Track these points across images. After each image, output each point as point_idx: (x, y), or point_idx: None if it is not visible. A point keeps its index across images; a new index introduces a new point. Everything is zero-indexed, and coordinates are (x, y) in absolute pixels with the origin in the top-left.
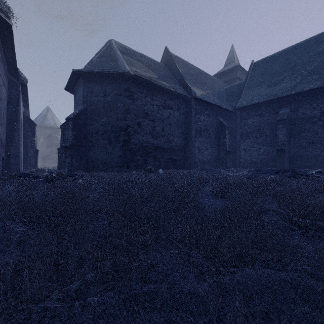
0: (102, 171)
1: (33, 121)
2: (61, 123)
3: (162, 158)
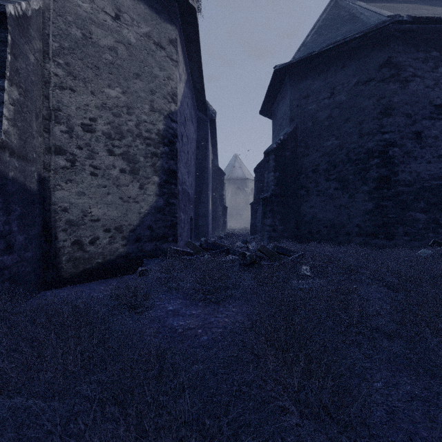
0: (326, 241)
1: (221, 170)
2: (249, 172)
3: None
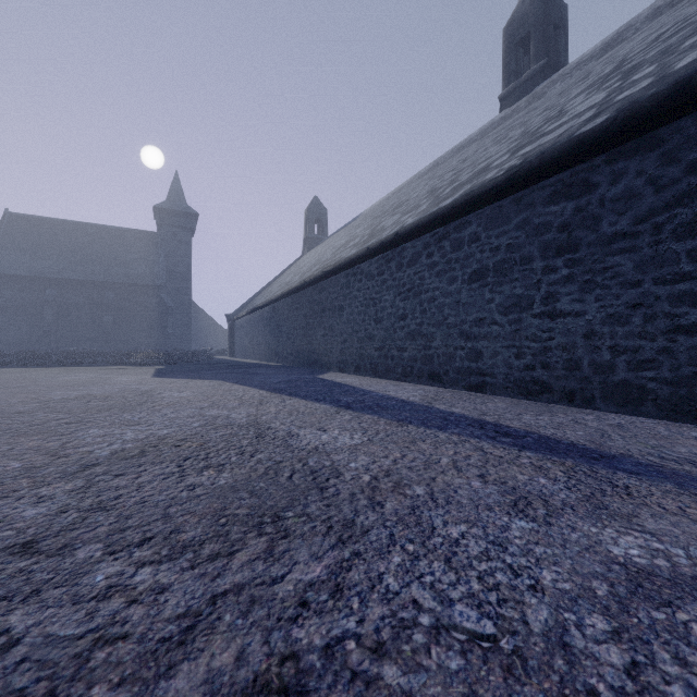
0: None
1: None
2: None
3: None
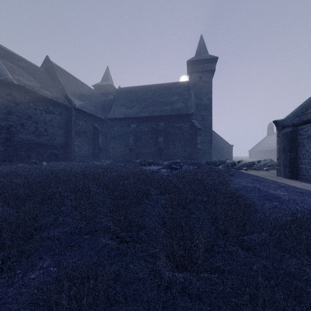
0: None
1: None
2: None
3: (45, 153)
